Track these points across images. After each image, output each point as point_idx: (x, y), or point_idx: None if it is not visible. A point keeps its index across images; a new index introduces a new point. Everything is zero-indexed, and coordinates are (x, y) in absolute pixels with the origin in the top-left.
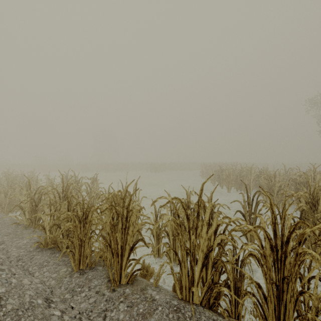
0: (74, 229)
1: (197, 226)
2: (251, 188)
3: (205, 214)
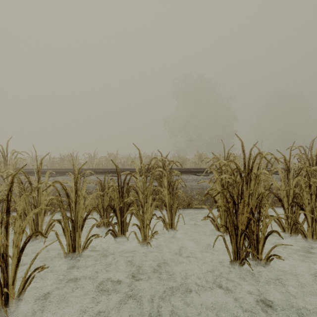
0: (60, 162)
1: (94, 159)
2: None
3: (96, 156)
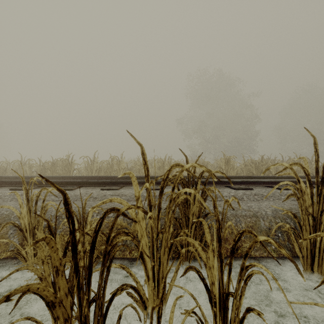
0: (51, 167)
1: (94, 163)
2: None
3: (96, 160)
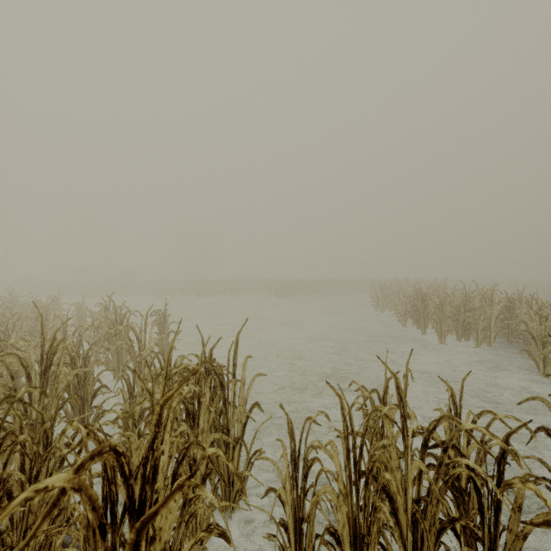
0: None
1: None
2: (491, 336)
3: None
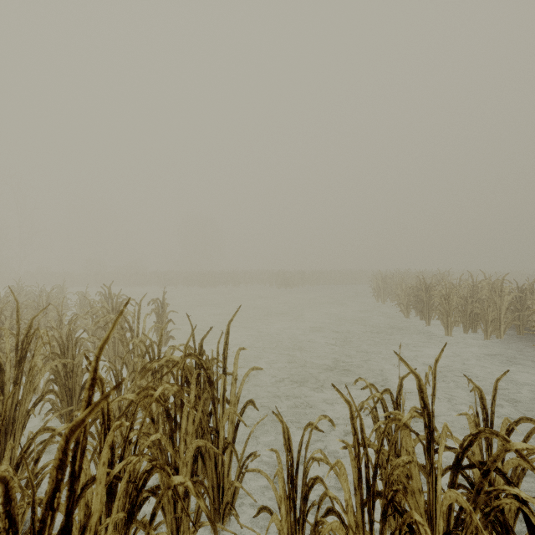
0: None
1: None
2: (501, 328)
3: None
